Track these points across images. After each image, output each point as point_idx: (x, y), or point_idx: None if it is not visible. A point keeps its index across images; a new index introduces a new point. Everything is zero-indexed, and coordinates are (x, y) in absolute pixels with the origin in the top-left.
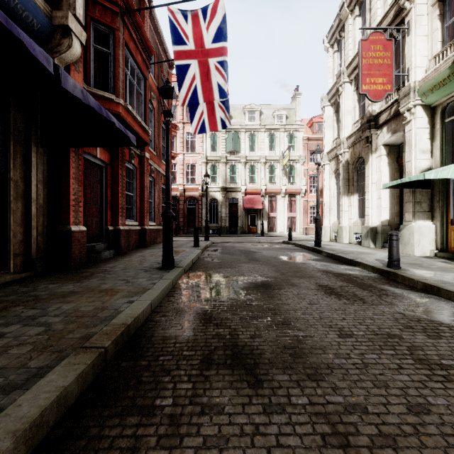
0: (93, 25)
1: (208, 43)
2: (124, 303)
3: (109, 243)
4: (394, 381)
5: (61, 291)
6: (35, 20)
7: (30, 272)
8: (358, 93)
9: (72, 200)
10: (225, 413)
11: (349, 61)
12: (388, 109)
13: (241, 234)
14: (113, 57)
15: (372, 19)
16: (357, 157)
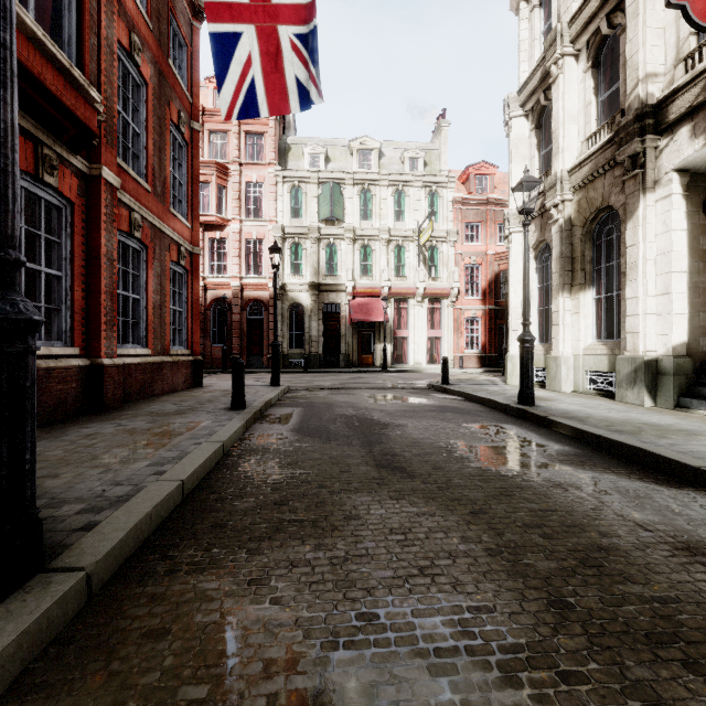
0: None
1: None
2: None
3: None
4: None
5: None
6: None
7: None
8: (595, 76)
9: None
10: None
11: (573, 11)
12: (701, 78)
13: (346, 368)
14: None
15: None
16: (596, 208)
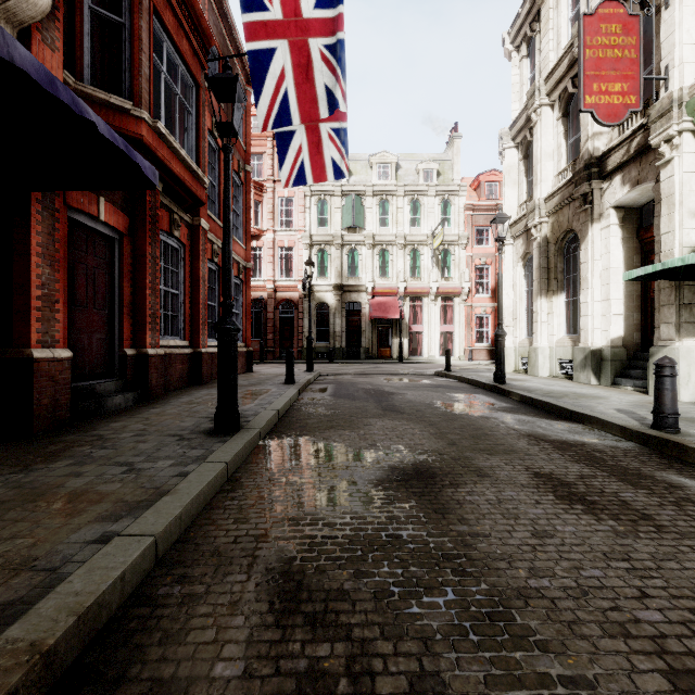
0: None
1: (309, 11)
2: (87, 543)
3: (127, 380)
4: None
5: None
6: None
7: None
8: (565, 123)
9: (35, 298)
10: None
11: (549, 69)
12: (625, 143)
13: (366, 359)
14: (130, 32)
15: None
16: (563, 230)
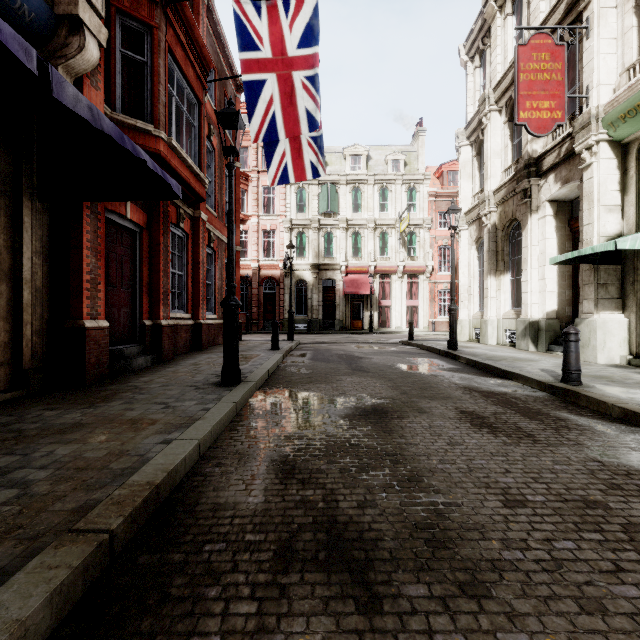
0: (120, 21)
1: (292, 48)
2: (156, 444)
3: (145, 345)
4: (614, 600)
5: (61, 423)
6: (25, 5)
7: (21, 391)
8: (511, 127)
9: (85, 281)
10: None
11: (497, 80)
12: (556, 148)
13: (340, 330)
14: (151, 69)
15: (532, 17)
16: (509, 219)
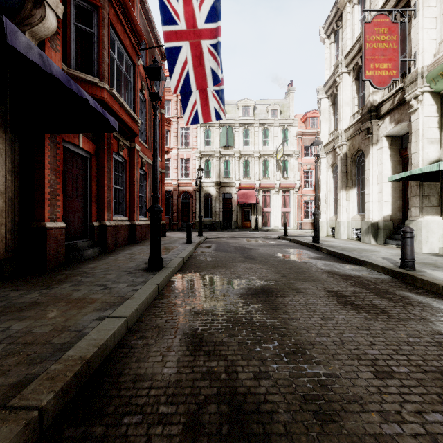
0: (74, 2)
1: (201, 23)
2: (92, 320)
3: (94, 240)
4: None
5: (21, 302)
6: None
7: None
8: (357, 84)
9: (47, 193)
10: None
11: (347, 51)
12: (391, 98)
13: (235, 229)
14: (97, 38)
15: (373, 5)
16: (356, 149)
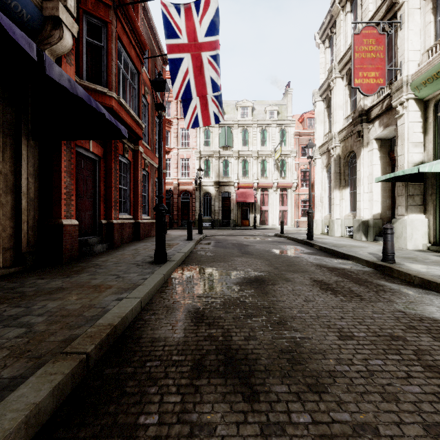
0: (85, 18)
1: (201, 37)
2: (113, 300)
3: (102, 237)
4: (404, 394)
5: (49, 287)
6: (24, 10)
7: (20, 267)
8: (350, 88)
9: (63, 193)
10: (218, 435)
11: (340, 56)
12: (380, 103)
13: (234, 227)
14: (106, 51)
15: (364, 14)
16: (348, 151)
